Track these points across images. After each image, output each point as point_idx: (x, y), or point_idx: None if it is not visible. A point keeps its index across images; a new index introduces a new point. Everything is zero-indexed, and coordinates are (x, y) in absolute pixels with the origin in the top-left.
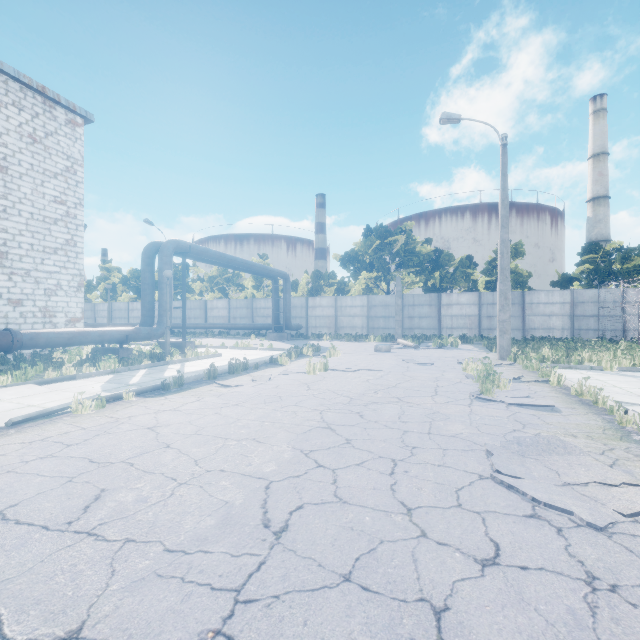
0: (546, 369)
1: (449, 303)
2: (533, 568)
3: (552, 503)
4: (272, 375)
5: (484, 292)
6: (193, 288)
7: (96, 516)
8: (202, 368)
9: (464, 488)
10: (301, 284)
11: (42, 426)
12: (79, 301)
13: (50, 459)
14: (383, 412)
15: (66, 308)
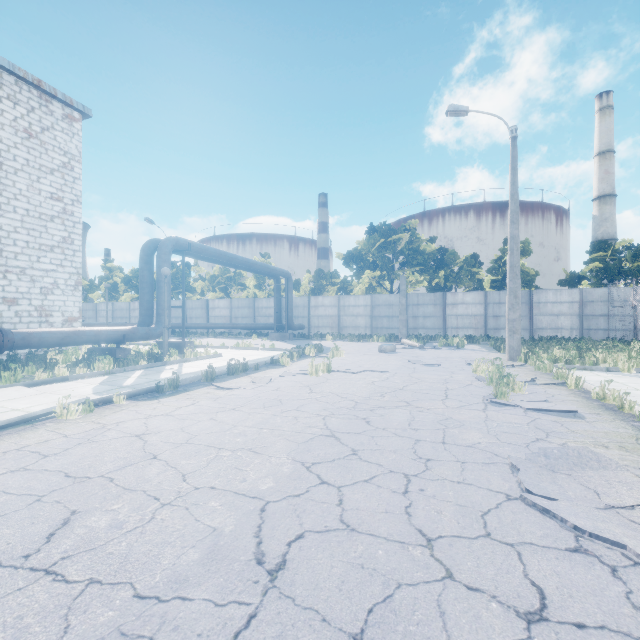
0: (562, 371)
1: (454, 302)
2: (592, 626)
3: (599, 533)
4: (273, 376)
5: (490, 291)
6: (195, 288)
7: (60, 547)
8: (200, 369)
9: (491, 512)
10: (303, 283)
11: (21, 433)
12: (76, 300)
13: (22, 473)
14: (391, 418)
15: (63, 307)
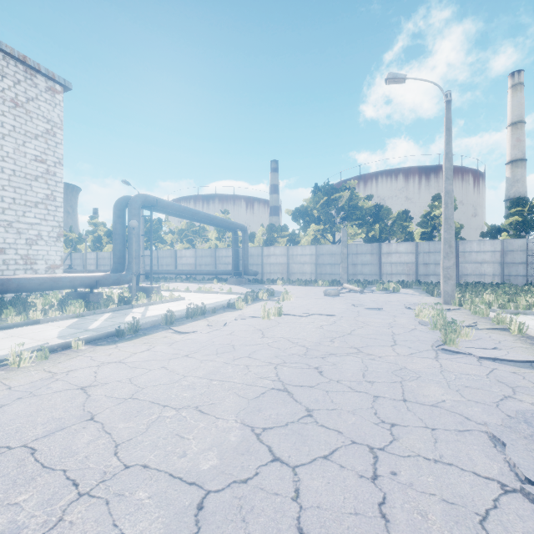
0: (502, 316)
1: (389, 252)
2: None
3: None
4: (228, 320)
5: (421, 242)
6: (165, 239)
7: None
8: (163, 312)
9: (490, 515)
10: (257, 236)
11: None
12: (58, 250)
13: None
14: (344, 367)
15: (46, 256)
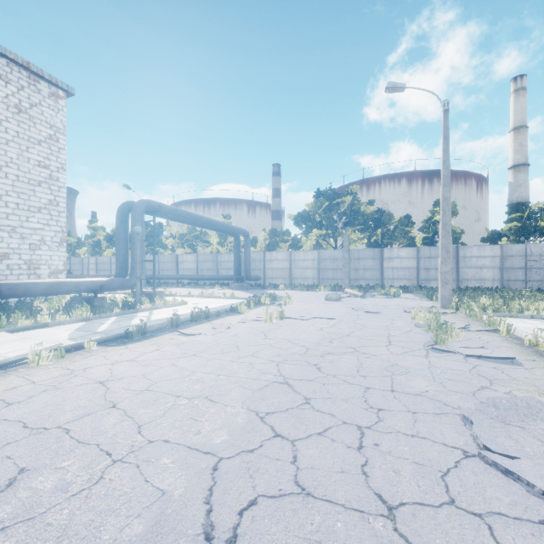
0: (493, 318)
1: (390, 257)
2: None
3: None
4: (231, 323)
5: (422, 247)
6: (166, 244)
7: None
8: (168, 316)
9: (451, 472)
10: (259, 240)
11: None
12: (61, 255)
13: None
14: (340, 364)
15: (49, 261)
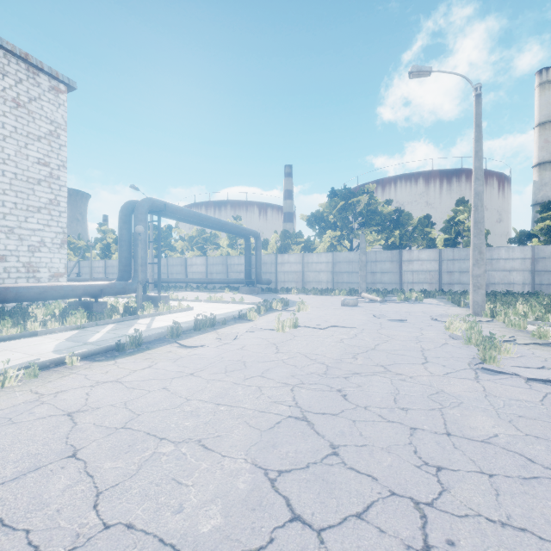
0: (544, 329)
1: (410, 259)
2: None
3: None
4: (239, 332)
5: (444, 249)
6: (175, 247)
7: None
8: (170, 323)
9: None
10: (271, 243)
11: None
12: (62, 257)
13: None
14: (371, 390)
15: (49, 264)
